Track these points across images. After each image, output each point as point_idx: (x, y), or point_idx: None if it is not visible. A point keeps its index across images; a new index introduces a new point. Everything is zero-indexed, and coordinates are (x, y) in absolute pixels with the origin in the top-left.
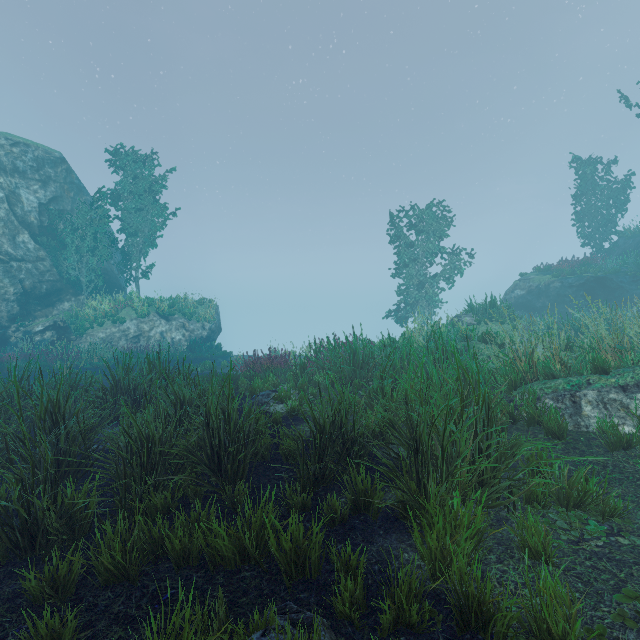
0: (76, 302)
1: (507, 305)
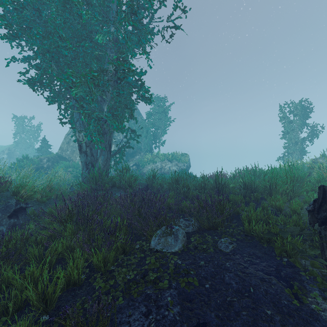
0: (140, 155)
1: None
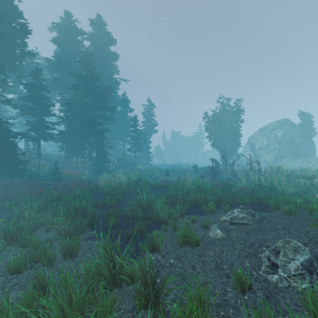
0: (287, 158)
1: None
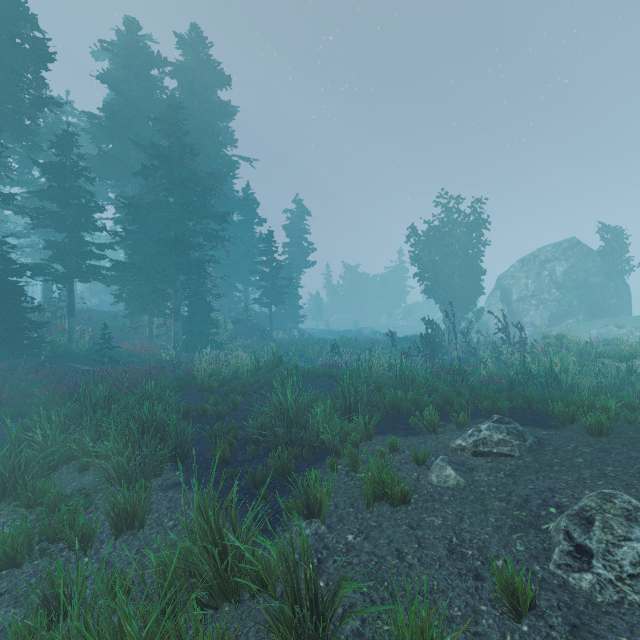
0: (575, 319)
1: None
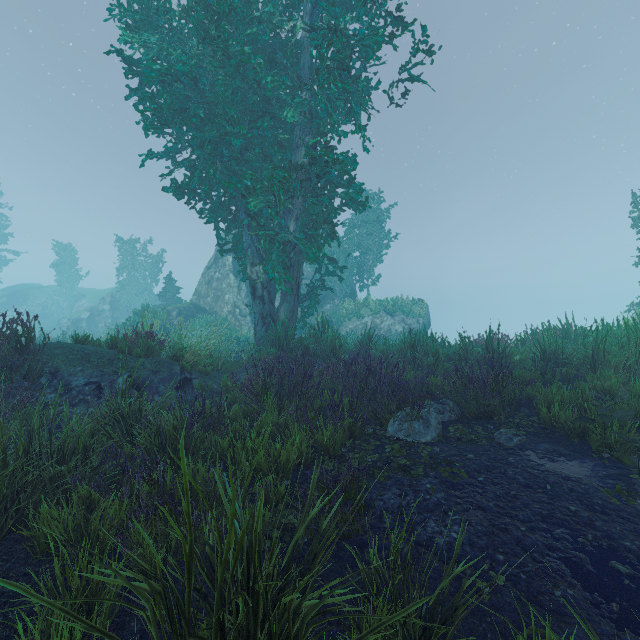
0: (333, 304)
1: None
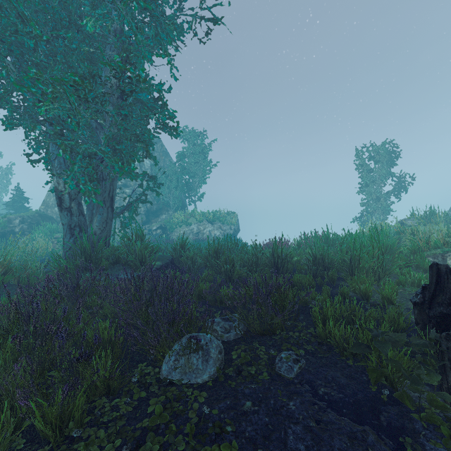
0: (168, 215)
1: (445, 212)
